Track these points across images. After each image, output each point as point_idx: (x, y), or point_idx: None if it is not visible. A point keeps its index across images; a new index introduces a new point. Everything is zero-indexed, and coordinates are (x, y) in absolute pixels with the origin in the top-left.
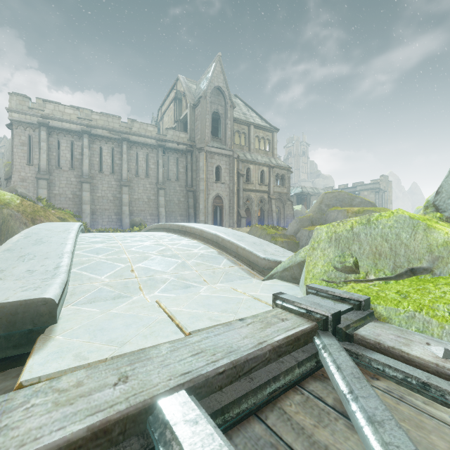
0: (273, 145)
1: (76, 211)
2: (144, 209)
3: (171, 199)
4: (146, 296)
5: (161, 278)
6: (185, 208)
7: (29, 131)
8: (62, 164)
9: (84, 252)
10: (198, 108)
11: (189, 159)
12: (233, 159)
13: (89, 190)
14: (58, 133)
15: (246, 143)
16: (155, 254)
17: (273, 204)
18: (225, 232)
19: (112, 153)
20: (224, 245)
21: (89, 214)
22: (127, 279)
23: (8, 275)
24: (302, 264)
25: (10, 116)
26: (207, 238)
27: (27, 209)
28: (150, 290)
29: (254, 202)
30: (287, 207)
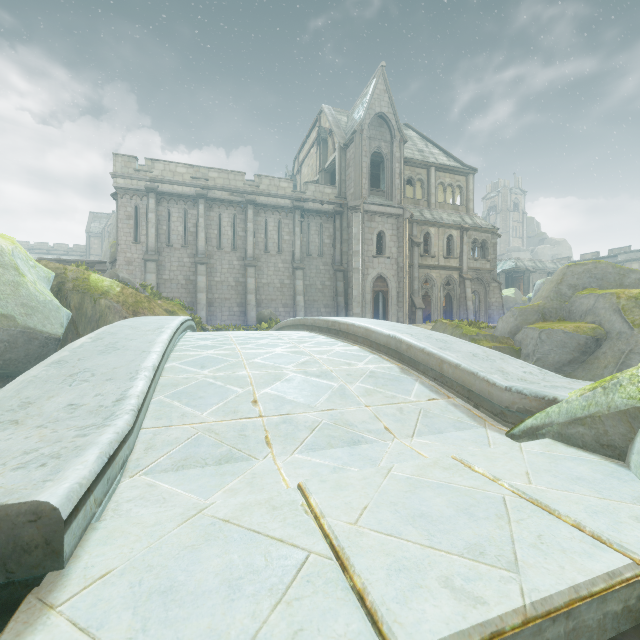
0: (468, 196)
1: (189, 301)
2: (275, 297)
3: (312, 283)
4: (278, 460)
5: (304, 420)
6: (331, 296)
7: (135, 200)
8: (174, 241)
9: (182, 364)
10: (351, 149)
11: (338, 225)
12: (403, 221)
13: (205, 273)
14: (168, 201)
15: (423, 196)
16: (292, 369)
17: (468, 288)
18: (410, 333)
19: (234, 223)
20: (412, 357)
21: (205, 306)
22: (245, 419)
23: (32, 415)
24: (637, 414)
25: (115, 183)
26: (378, 342)
27: (129, 300)
28: (284, 445)
29: (436, 285)
30: (491, 291)
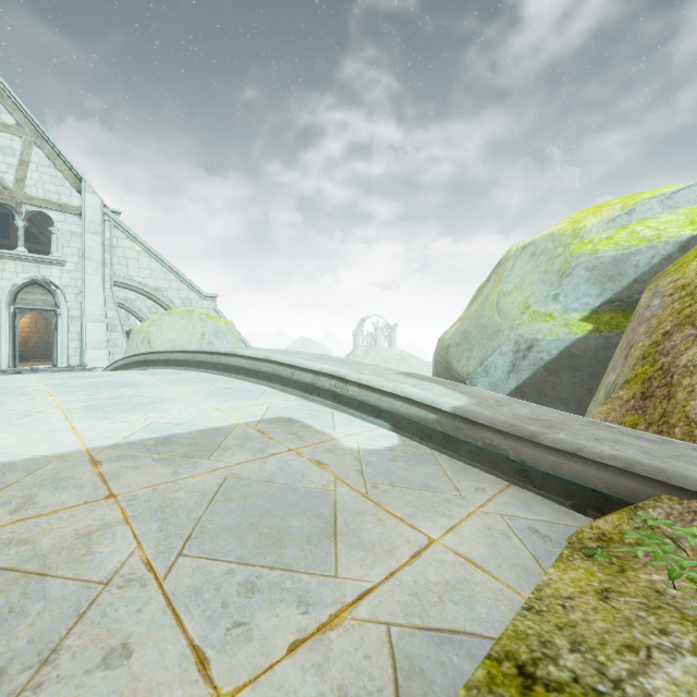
0: None
1: None
2: None
3: None
4: None
5: None
6: None
7: None
8: None
9: None
10: None
11: None
12: None
13: None
14: None
15: None
16: None
17: None
18: None
19: None
20: None
21: None
22: None
23: None
24: None
25: None
26: None
27: None
28: None
29: None
30: None
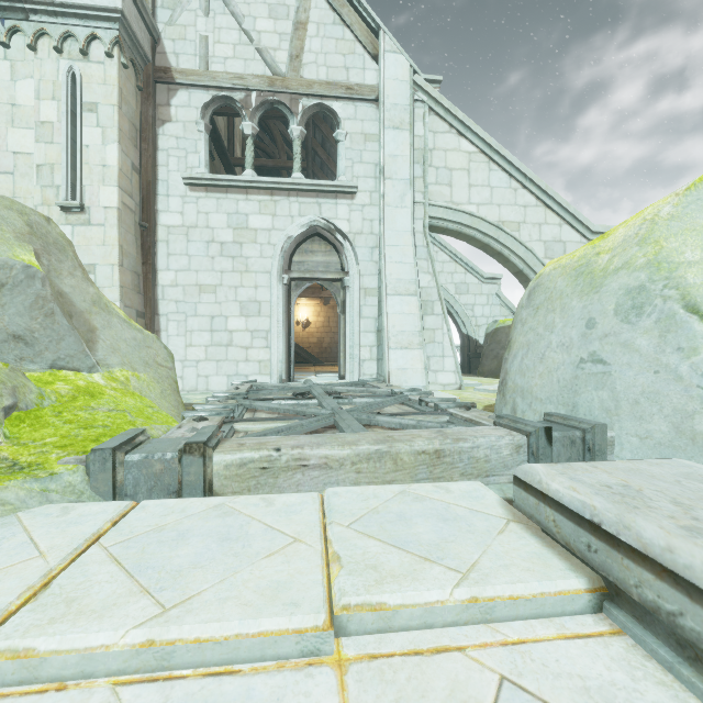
0: None
1: None
2: None
3: None
4: None
5: None
6: None
7: None
8: None
9: None
10: None
11: None
12: None
13: None
14: None
15: None
16: None
17: None
18: None
19: None
20: None
21: None
22: None
23: None
24: None
25: None
26: None
27: None
28: None
29: None
30: None
